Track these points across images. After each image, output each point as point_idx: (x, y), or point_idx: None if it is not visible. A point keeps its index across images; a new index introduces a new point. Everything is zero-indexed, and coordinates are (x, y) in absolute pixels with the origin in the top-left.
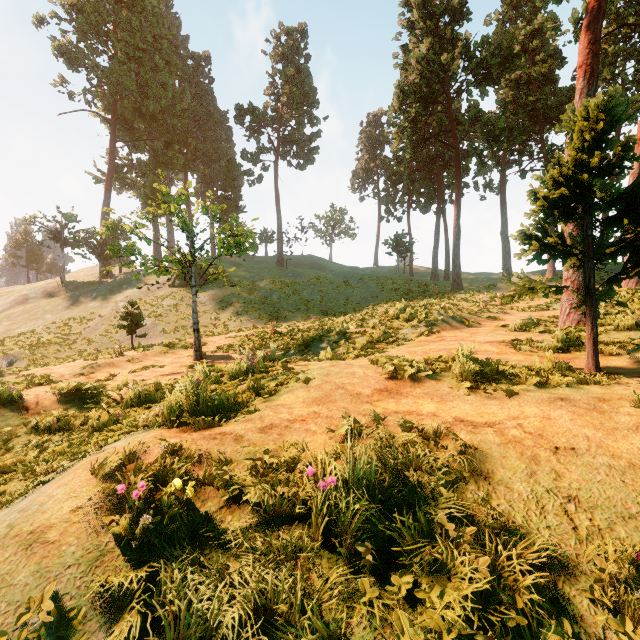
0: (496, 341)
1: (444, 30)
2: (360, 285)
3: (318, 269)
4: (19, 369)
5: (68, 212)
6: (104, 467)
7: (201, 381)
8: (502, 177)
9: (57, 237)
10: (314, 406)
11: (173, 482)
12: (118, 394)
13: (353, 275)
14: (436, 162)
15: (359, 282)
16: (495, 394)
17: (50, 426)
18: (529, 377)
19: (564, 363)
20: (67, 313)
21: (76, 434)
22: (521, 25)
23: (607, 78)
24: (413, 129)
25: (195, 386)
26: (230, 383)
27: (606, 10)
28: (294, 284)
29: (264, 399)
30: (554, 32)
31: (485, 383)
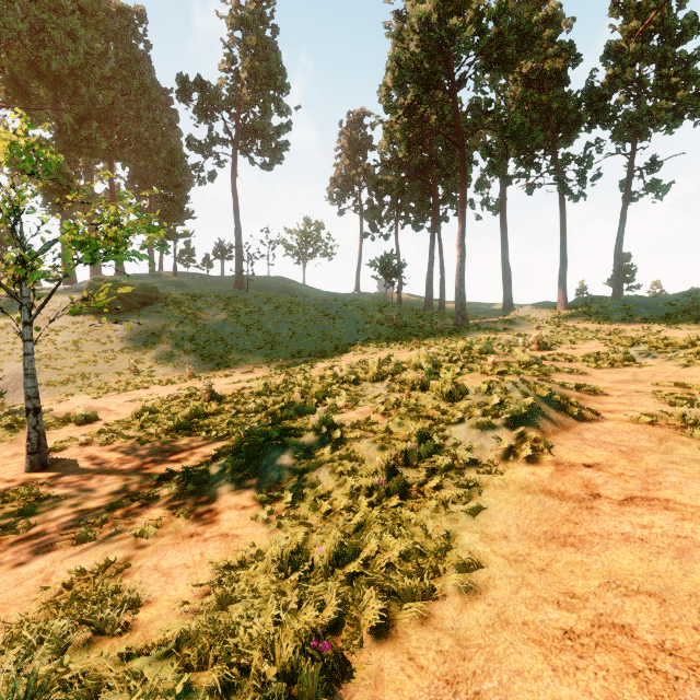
0: None
1: None
2: (341, 316)
3: (288, 294)
4: None
5: None
6: None
7: None
8: (502, 194)
9: None
10: None
11: None
12: None
13: (332, 303)
14: (431, 170)
15: (340, 312)
16: None
17: None
18: None
19: None
20: None
21: None
22: None
23: (628, 81)
24: (409, 120)
25: None
26: None
27: (625, 3)
28: (255, 313)
29: None
30: (570, 21)
31: None
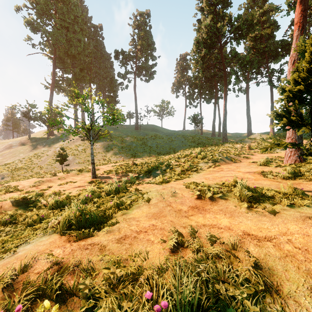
0: (252, 172)
1: (219, 11)
2: (176, 139)
3: (155, 131)
4: (5, 182)
5: (32, 103)
6: (2, 280)
7: (90, 196)
8: (247, 85)
9: (26, 115)
10: (153, 220)
11: (43, 305)
12: (47, 200)
13: (173, 134)
14: (214, 78)
15: (176, 138)
16: (264, 212)
17: (5, 221)
18: (282, 199)
19: (300, 189)
20: (31, 153)
21: (19, 227)
22: (257, 9)
23: None
24: (203, 61)
25: (86, 199)
26: (105, 198)
27: None
28: (143, 139)
29: (123, 212)
30: (274, 12)
31: (256, 203)
